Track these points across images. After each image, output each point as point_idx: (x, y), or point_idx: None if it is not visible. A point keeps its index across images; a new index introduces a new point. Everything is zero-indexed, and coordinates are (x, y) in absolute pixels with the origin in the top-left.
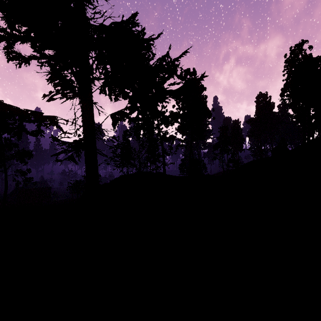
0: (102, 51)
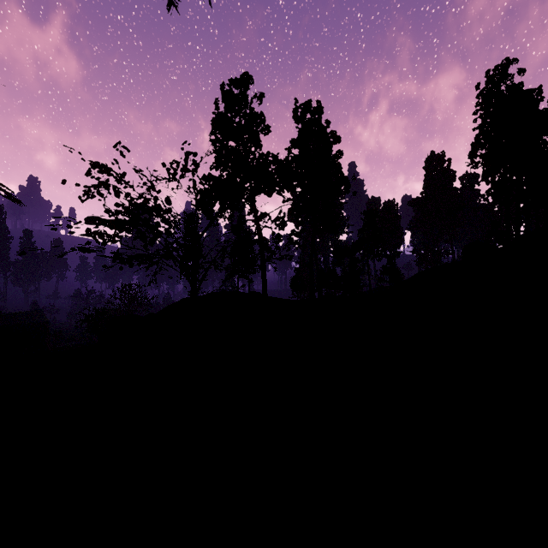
0: None
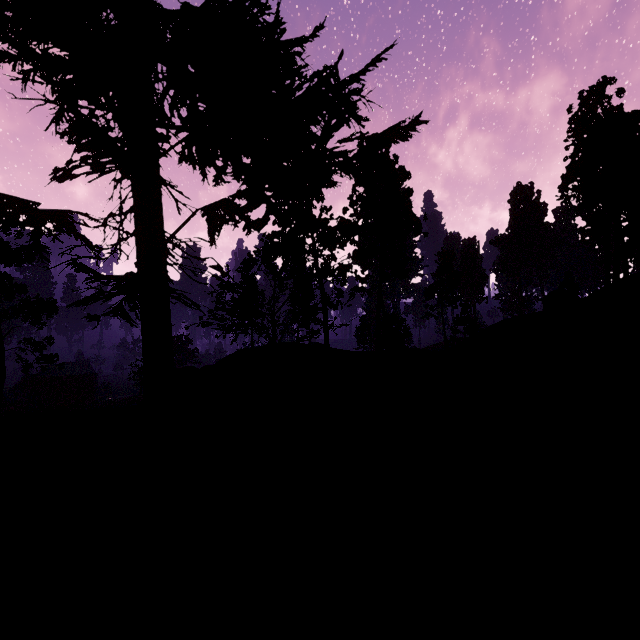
0: (185, 66)
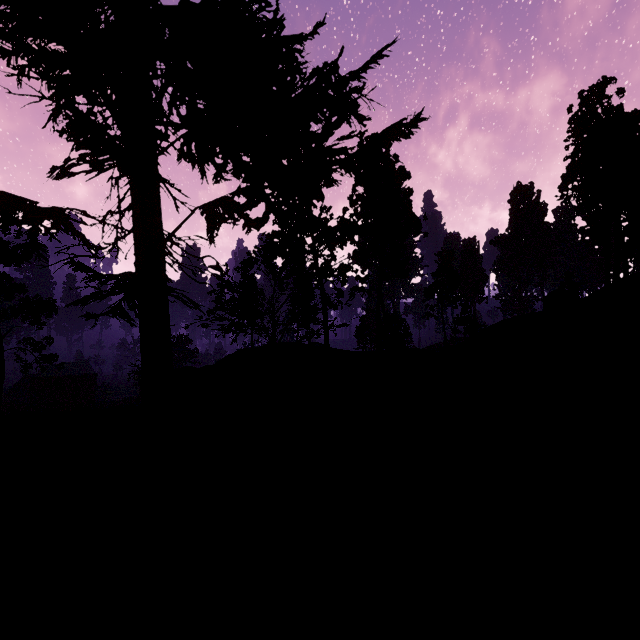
0: (183, 63)
